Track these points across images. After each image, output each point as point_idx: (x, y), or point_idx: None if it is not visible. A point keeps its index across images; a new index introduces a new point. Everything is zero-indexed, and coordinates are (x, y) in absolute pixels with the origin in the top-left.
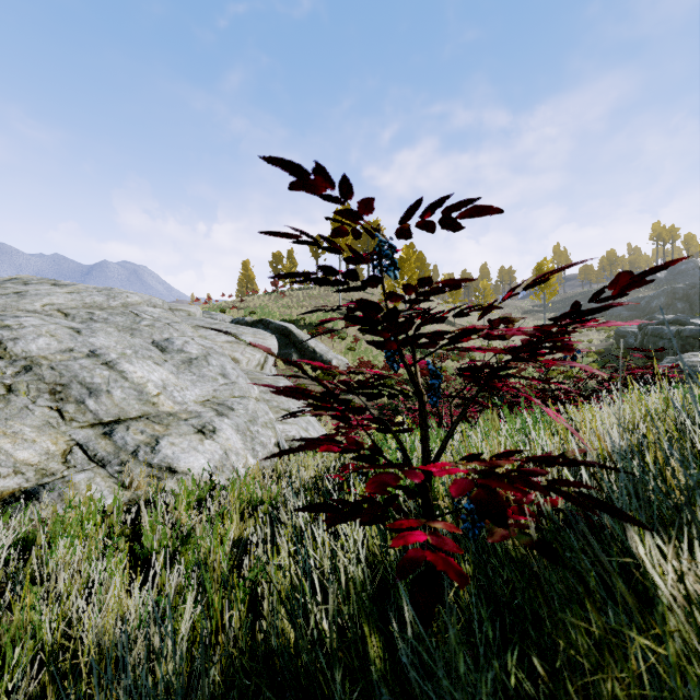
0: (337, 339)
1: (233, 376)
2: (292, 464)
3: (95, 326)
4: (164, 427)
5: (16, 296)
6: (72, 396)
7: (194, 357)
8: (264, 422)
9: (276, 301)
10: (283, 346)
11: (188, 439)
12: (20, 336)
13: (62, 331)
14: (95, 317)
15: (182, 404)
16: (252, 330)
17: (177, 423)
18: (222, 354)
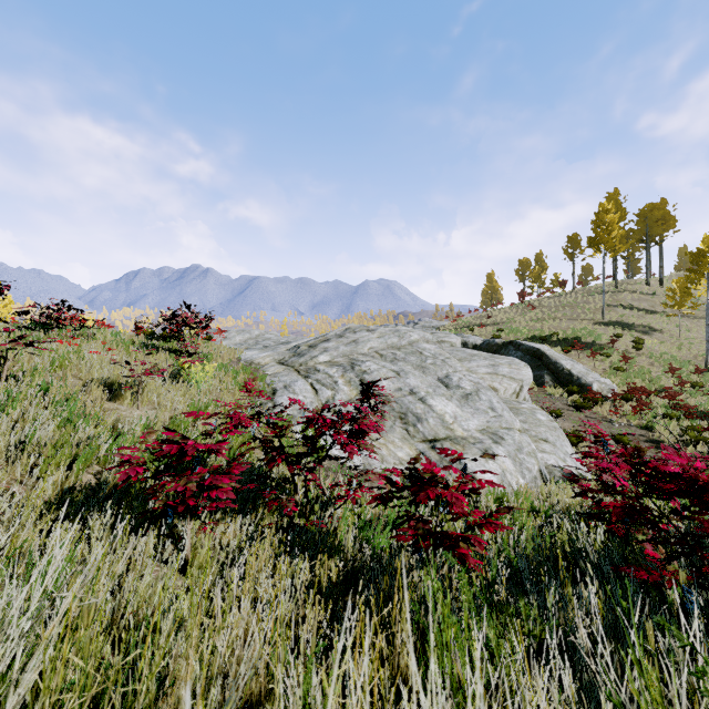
0: (599, 357)
1: (499, 410)
2: (554, 489)
3: (399, 364)
4: (462, 447)
5: (355, 344)
6: (410, 421)
7: (468, 392)
8: (527, 452)
9: (523, 314)
10: (535, 367)
11: (478, 458)
12: (373, 379)
13: (391, 374)
14: (397, 357)
15: (467, 431)
16: (506, 360)
17: (469, 446)
18: (487, 389)
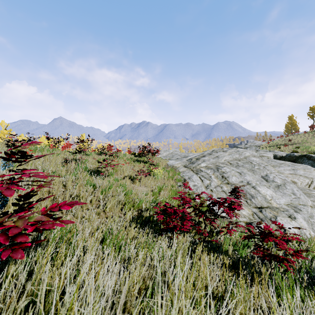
0: None
1: (297, 194)
2: None
3: (240, 168)
4: (276, 212)
5: (217, 158)
6: (248, 197)
7: (279, 184)
8: None
9: (313, 137)
10: None
11: (286, 219)
12: (228, 176)
13: (236, 174)
14: (239, 165)
15: (279, 204)
16: (302, 167)
17: (280, 212)
18: (290, 183)
